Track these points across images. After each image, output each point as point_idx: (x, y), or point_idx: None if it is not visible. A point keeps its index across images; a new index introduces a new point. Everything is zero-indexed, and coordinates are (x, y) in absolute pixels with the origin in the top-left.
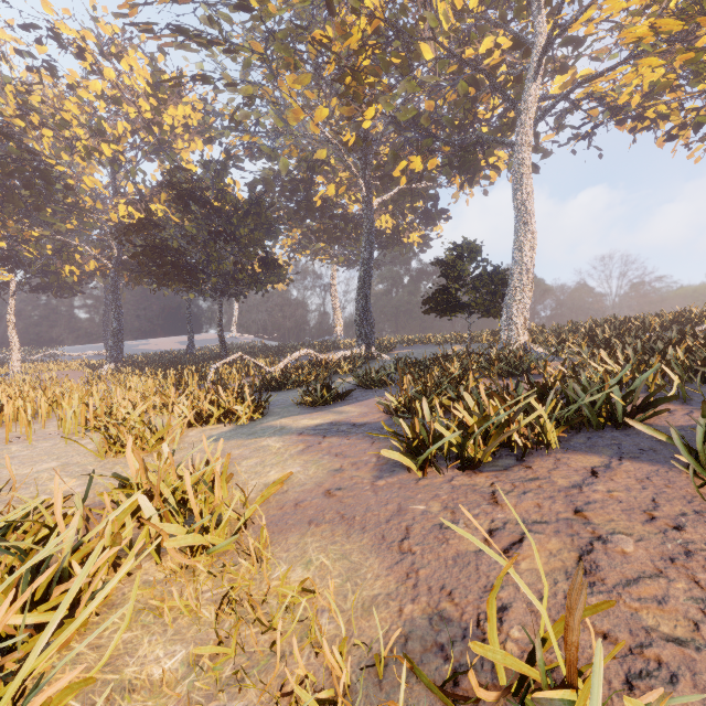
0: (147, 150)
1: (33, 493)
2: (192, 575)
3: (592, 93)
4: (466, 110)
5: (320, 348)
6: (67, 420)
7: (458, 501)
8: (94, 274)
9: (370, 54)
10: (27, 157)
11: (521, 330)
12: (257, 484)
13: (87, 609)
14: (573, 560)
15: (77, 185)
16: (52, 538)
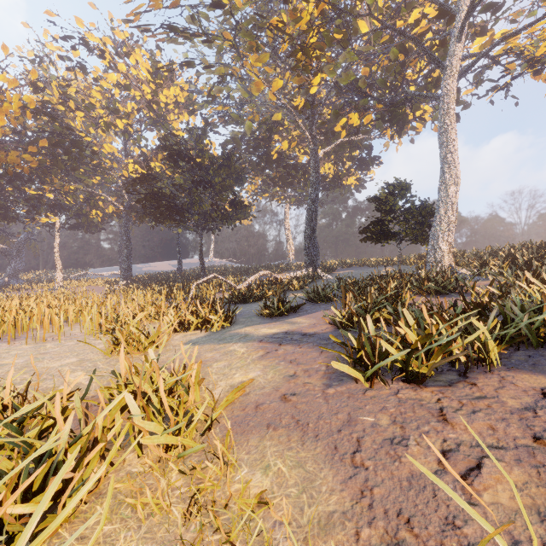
0: (148, 123)
1: (55, 384)
2: (166, 469)
3: (511, 48)
4: (396, 74)
5: (276, 269)
6: (86, 325)
7: (406, 415)
8: (112, 215)
9: (316, 33)
10: (66, 132)
11: (446, 254)
12: (224, 385)
13: (67, 511)
14: (544, 498)
15: (100, 151)
16: (54, 432)
